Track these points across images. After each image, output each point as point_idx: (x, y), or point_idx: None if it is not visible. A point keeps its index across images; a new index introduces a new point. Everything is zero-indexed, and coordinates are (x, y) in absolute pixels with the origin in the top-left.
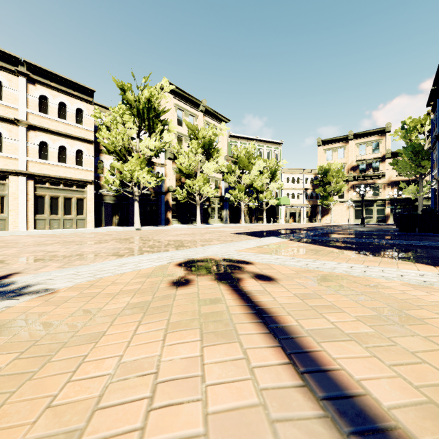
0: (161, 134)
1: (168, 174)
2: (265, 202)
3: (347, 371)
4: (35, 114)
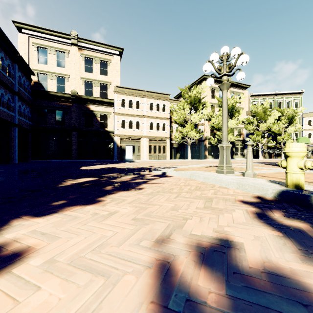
0: (202, 110)
1: (205, 129)
2: (283, 142)
3: None
4: (149, 111)
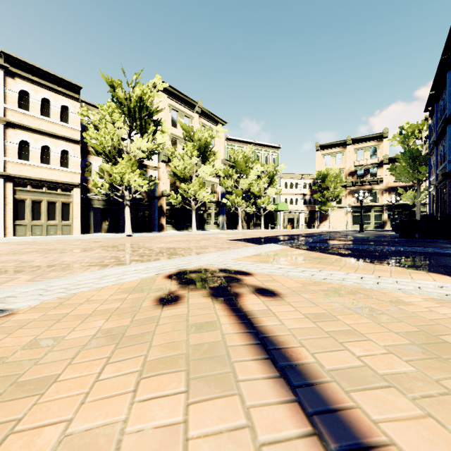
0: (154, 135)
1: (162, 178)
2: (263, 208)
3: (395, 442)
4: (14, 110)
